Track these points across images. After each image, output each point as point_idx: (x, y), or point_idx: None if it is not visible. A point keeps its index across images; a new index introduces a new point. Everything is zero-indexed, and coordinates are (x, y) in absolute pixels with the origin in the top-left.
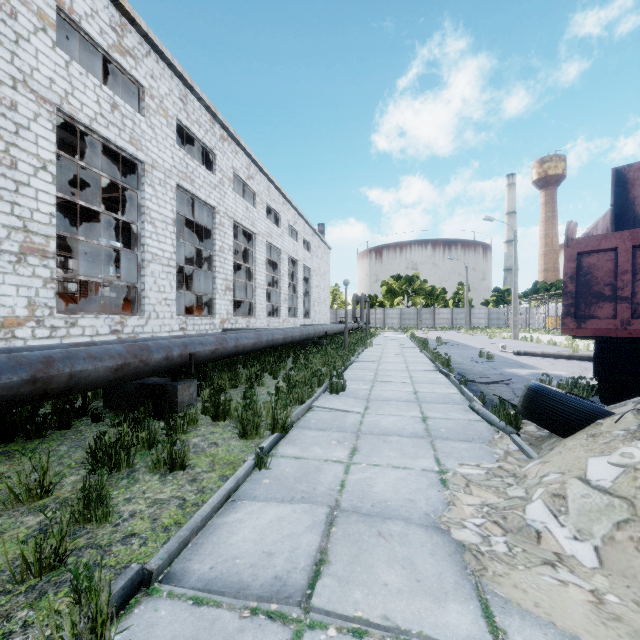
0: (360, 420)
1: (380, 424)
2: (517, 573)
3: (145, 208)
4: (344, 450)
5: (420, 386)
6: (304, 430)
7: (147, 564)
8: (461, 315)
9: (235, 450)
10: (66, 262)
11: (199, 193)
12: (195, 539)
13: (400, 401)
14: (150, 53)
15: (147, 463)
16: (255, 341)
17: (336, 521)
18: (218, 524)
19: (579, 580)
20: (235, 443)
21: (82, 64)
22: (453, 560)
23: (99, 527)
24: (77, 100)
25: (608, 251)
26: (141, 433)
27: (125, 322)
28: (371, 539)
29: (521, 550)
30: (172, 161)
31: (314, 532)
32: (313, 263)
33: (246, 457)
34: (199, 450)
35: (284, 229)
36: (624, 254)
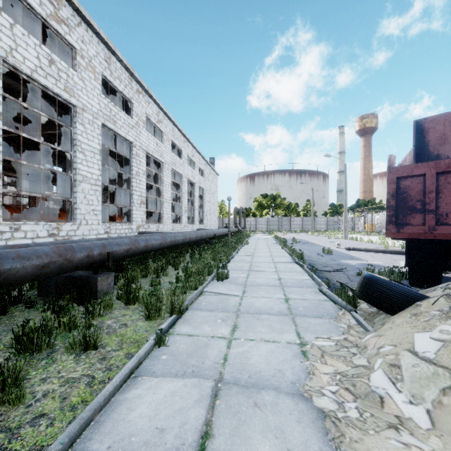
0: (239, 302)
1: (254, 305)
2: (369, 438)
3: (77, 141)
4: (227, 327)
5: (282, 274)
6: (196, 311)
7: (46, 450)
8: (308, 222)
9: (141, 330)
10: (19, 182)
11: (120, 131)
12: (98, 417)
13: (268, 286)
14: (81, 23)
15: (64, 345)
16: (161, 242)
17: (220, 394)
18: (120, 400)
19: (419, 442)
20: (141, 324)
21: (27, 29)
22: (316, 426)
23: (12, 409)
24: (20, 55)
25: (419, 176)
26: (63, 318)
27: (60, 227)
28: (248, 410)
29: (370, 415)
30: (99, 106)
31: (201, 406)
32: (206, 185)
33: (149, 336)
34: (111, 331)
35: (184, 160)
36: (430, 178)
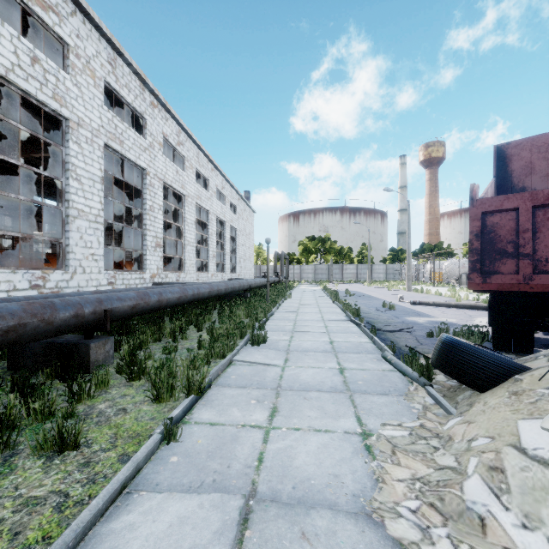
0: (280, 374)
1: (300, 378)
2: None
3: (70, 164)
4: (263, 411)
5: (335, 335)
6: (223, 388)
7: None
8: (364, 270)
9: (145, 417)
10: (0, 219)
11: (128, 154)
12: None
13: (318, 352)
14: (76, 13)
15: (30, 445)
16: (180, 295)
17: (251, 519)
18: (101, 535)
19: None
20: (146, 408)
21: (4, 18)
22: None
23: None
24: None
25: (510, 211)
26: (33, 404)
27: (47, 277)
28: (293, 545)
29: (468, 548)
30: (100, 121)
31: (222, 542)
32: (239, 224)
33: (156, 426)
34: (103, 419)
35: (212, 193)
36: (525, 214)
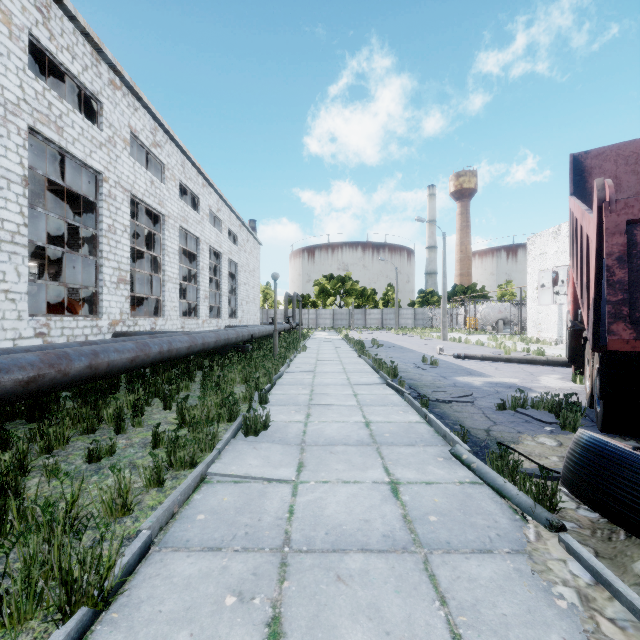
0: (289, 504)
1: (325, 513)
2: None
3: None
4: (249, 639)
5: (371, 411)
6: (173, 556)
7: None
8: (390, 315)
9: None
10: None
11: (72, 148)
12: None
13: (350, 445)
14: None
15: None
16: (135, 354)
17: None
18: None
19: None
20: None
21: None
22: None
23: None
24: None
25: None
26: None
27: None
28: None
29: None
30: (20, 92)
31: None
32: (241, 258)
33: None
34: None
35: (204, 215)
36: None
